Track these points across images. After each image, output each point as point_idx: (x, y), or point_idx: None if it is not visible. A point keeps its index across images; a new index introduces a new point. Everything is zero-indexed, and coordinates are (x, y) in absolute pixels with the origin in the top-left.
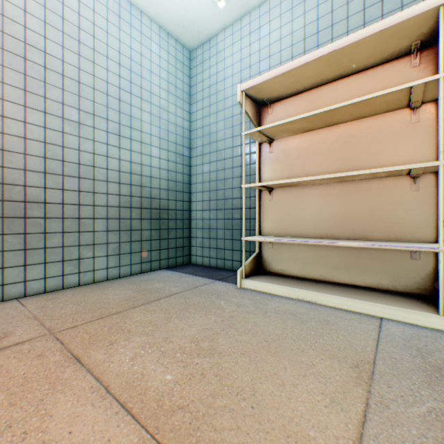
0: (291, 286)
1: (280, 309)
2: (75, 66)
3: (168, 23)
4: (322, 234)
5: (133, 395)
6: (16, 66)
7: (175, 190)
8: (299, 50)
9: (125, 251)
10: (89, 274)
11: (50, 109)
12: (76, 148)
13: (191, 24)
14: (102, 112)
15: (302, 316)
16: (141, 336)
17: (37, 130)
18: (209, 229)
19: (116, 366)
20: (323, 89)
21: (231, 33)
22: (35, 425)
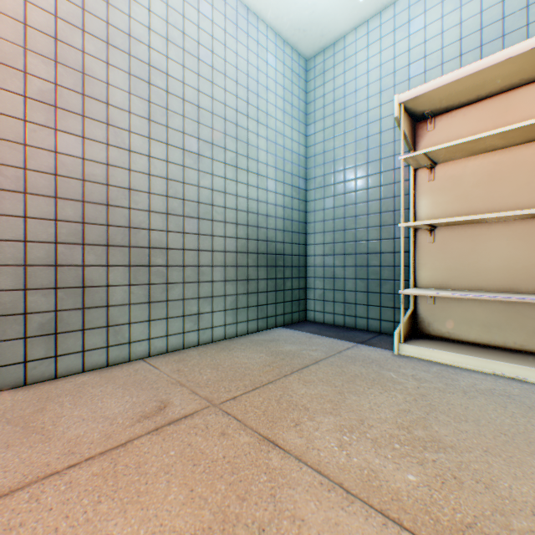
0: (479, 356)
1: (481, 387)
2: (194, 88)
3: (287, 28)
4: (517, 288)
5: (384, 500)
6: (141, 93)
7: (291, 231)
8: (472, 45)
9: (241, 305)
10: (207, 331)
11: (171, 139)
12: (195, 184)
13: (314, 26)
14: (219, 140)
15: (522, 400)
16: (325, 415)
17: (160, 164)
18: (333, 279)
19: (329, 456)
20: (518, 93)
21: (365, 32)
22: (292, 531)
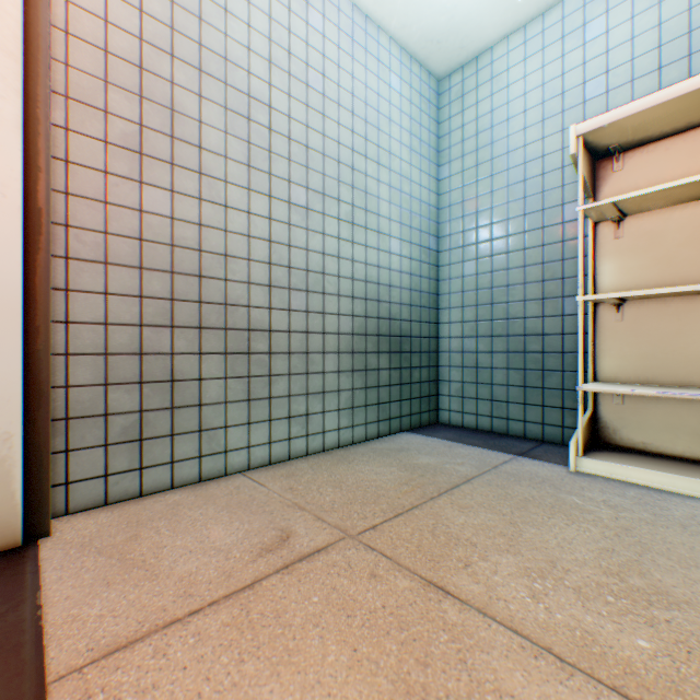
0: (694, 476)
1: None
2: (302, 123)
3: (415, 40)
4: None
5: (615, 673)
6: (239, 132)
7: (419, 305)
8: (676, 54)
9: (358, 403)
10: (317, 437)
11: (274, 190)
12: (303, 247)
13: (452, 36)
14: (332, 190)
15: None
16: (500, 554)
17: (261, 223)
18: (476, 369)
19: (522, 610)
20: None
21: (521, 41)
22: None
